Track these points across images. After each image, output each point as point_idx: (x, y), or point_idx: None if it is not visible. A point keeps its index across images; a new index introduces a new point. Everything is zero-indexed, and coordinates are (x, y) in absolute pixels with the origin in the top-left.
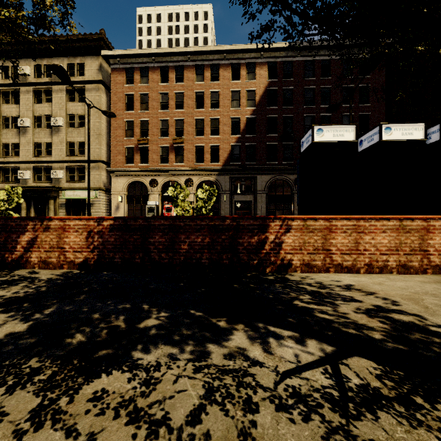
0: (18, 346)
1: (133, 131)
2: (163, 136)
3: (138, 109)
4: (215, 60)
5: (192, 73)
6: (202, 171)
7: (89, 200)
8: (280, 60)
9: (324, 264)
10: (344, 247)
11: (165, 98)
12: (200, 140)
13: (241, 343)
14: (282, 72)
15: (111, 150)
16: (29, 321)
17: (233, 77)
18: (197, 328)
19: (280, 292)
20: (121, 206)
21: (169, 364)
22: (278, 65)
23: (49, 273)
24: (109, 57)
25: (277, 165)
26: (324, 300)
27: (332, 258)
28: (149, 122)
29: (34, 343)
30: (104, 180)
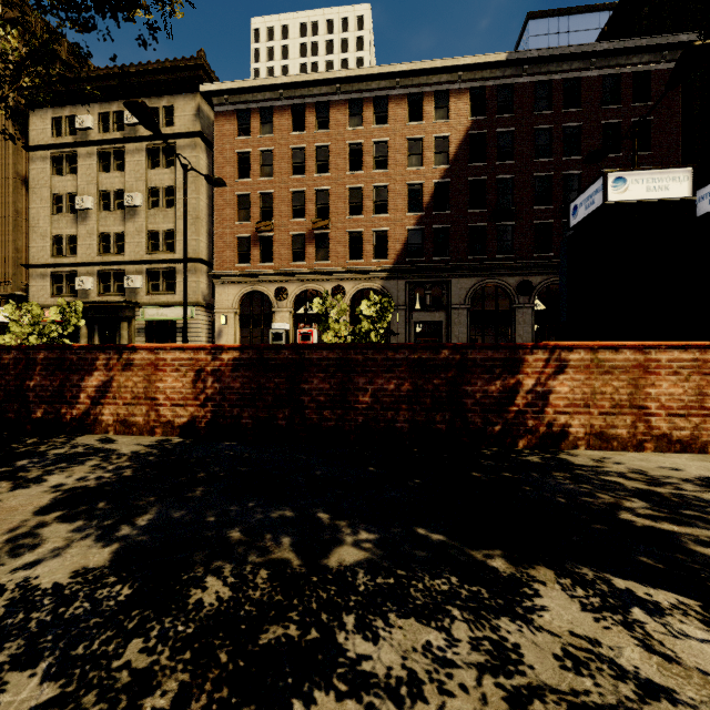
0: (98, 606)
1: (249, 211)
2: (295, 218)
3: (256, 176)
4: (381, 90)
5: (343, 113)
6: (360, 274)
7: (185, 321)
8: (492, 84)
9: (634, 434)
10: (674, 401)
11: (299, 155)
12: (356, 222)
13: (575, 622)
14: (494, 104)
15: (214, 242)
16: (113, 542)
17: (410, 117)
18: (452, 574)
19: (574, 491)
20: (230, 331)
21: (440, 680)
22: (488, 93)
23: (134, 443)
24: (211, 94)
25: (486, 260)
26: (682, 513)
27: (650, 424)
28: (274, 195)
29: (129, 598)
30: (204, 291)
